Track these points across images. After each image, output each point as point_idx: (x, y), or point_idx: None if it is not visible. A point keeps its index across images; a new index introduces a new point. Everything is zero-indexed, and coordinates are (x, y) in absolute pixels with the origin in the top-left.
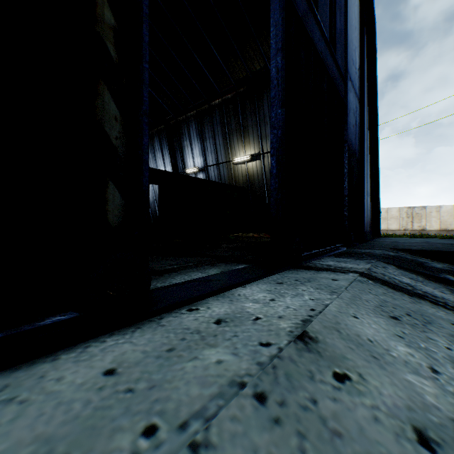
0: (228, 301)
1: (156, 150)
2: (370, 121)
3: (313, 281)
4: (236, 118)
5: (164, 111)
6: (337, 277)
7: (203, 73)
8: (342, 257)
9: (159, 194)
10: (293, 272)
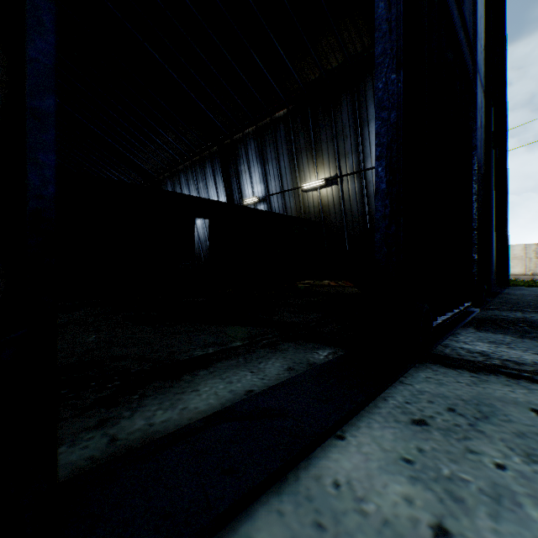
0: (309, 527)
1: (208, 177)
2: (496, 125)
3: (493, 415)
4: (306, 132)
5: (217, 129)
6: (536, 401)
7: (264, 77)
8: (491, 332)
9: (210, 231)
10: (428, 377)
